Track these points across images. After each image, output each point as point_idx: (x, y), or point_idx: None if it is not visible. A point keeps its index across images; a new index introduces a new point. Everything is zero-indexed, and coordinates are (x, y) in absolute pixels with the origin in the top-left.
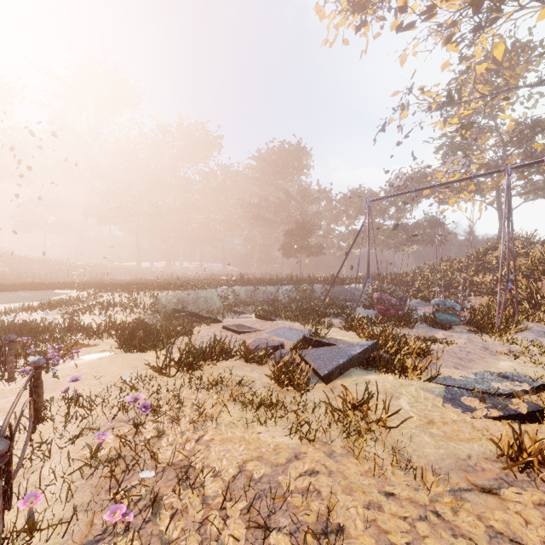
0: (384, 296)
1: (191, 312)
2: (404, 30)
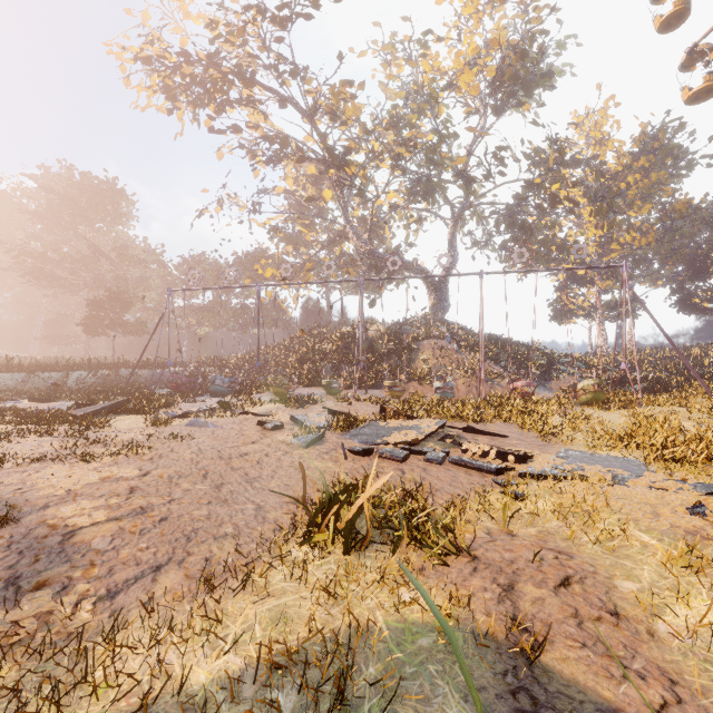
0: (175, 375)
1: None
2: (216, 133)
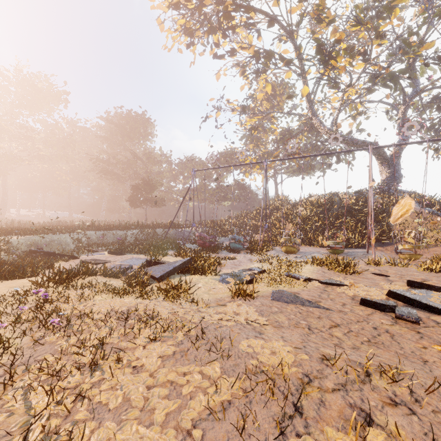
0: (202, 234)
1: (47, 251)
2: (218, 58)
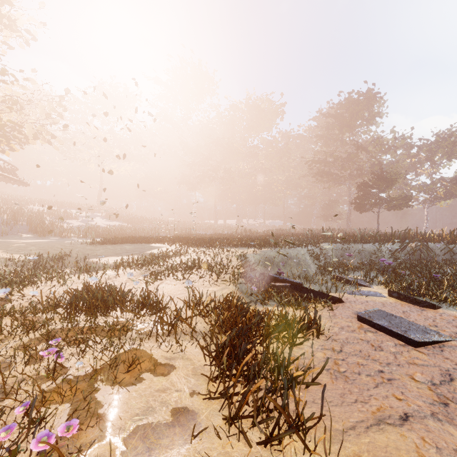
0: None
1: (293, 281)
2: None
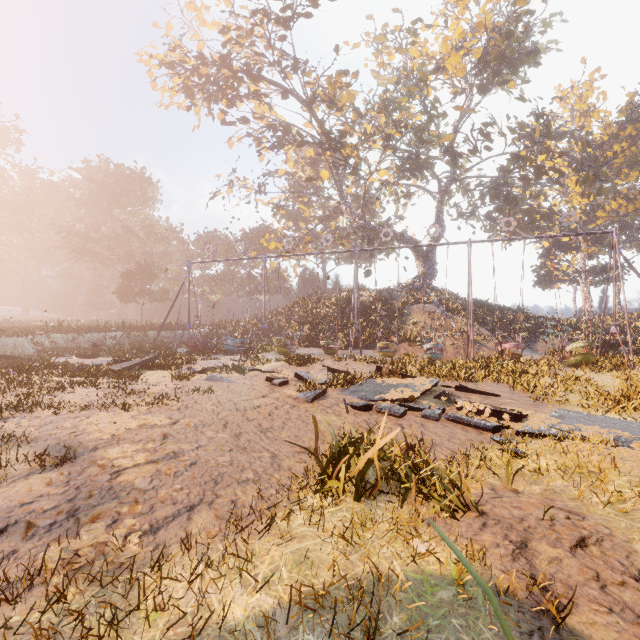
0: (194, 336)
1: (2, 355)
2: (227, 124)
